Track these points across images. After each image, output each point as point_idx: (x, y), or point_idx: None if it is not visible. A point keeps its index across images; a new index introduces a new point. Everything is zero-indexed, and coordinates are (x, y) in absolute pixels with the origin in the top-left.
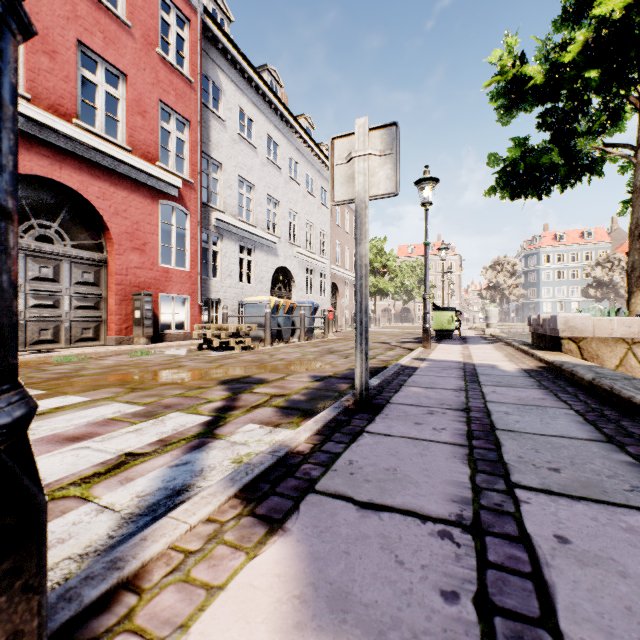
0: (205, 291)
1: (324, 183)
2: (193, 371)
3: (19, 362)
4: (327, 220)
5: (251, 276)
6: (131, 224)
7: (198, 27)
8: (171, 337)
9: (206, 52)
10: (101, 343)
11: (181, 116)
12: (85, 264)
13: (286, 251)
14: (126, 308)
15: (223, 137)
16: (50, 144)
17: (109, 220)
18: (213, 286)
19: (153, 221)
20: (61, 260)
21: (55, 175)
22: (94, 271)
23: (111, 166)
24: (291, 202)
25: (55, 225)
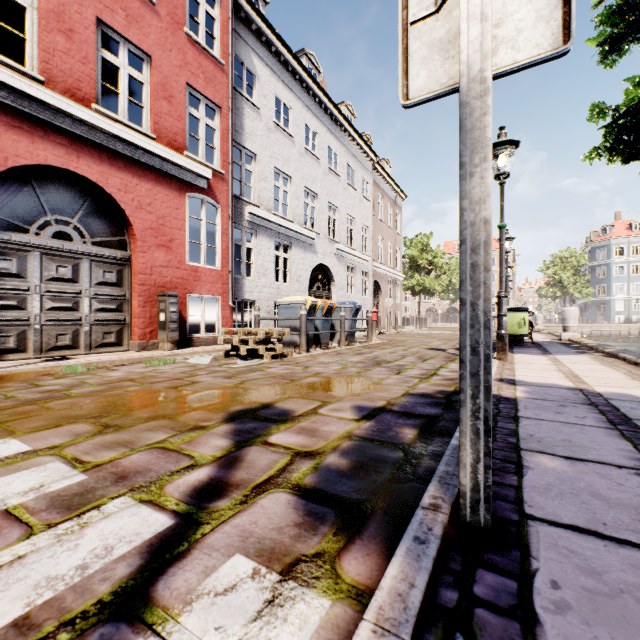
0: (238, 291)
1: (366, 174)
2: (202, 392)
3: (20, 373)
4: (369, 214)
5: (287, 275)
6: (156, 219)
7: (229, 4)
8: (200, 341)
9: (239, 34)
10: (124, 348)
11: (211, 102)
12: (107, 263)
13: (325, 248)
14: (150, 310)
15: (257, 126)
16: (66, 131)
17: (132, 214)
18: (246, 286)
19: (180, 215)
20: (80, 259)
21: (72, 165)
22: (116, 270)
23: (133, 155)
24: (330, 195)
25: (74, 221)
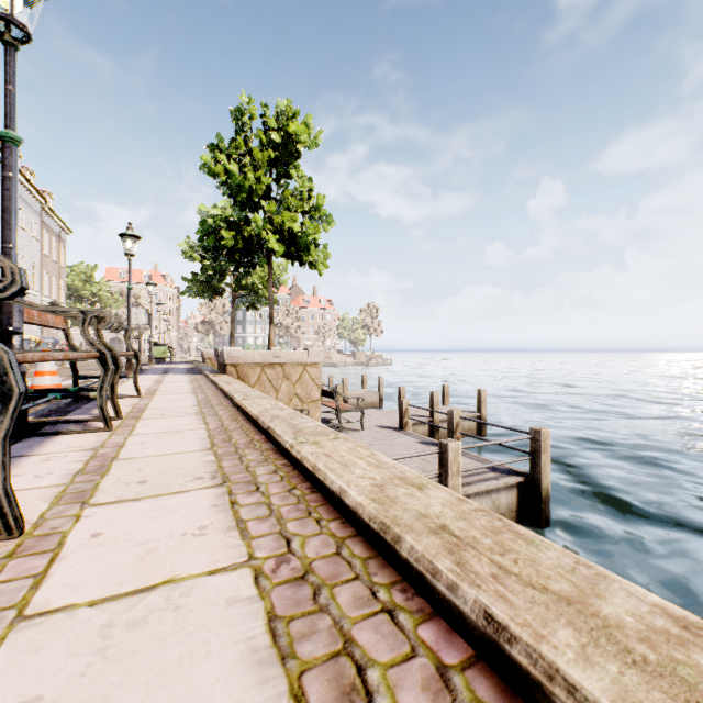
0: None
1: (35, 216)
2: None
3: None
4: (38, 252)
5: None
6: None
7: None
8: None
9: None
10: None
11: None
12: None
13: None
14: None
15: None
16: None
17: None
18: None
19: None
20: None
21: None
22: None
23: None
24: None
25: None
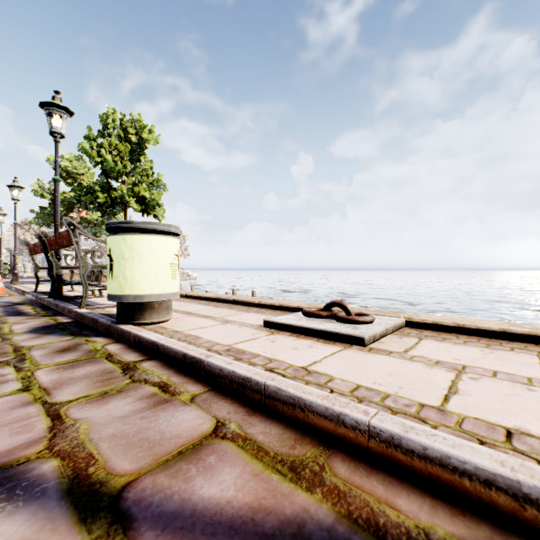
0: None
1: None
2: None
3: None
4: None
5: None
6: None
7: None
8: None
9: None
10: None
11: None
12: None
13: None
14: None
15: None
16: None
17: None
18: None
19: None
20: None
21: None
22: None
23: None
24: None
25: None
